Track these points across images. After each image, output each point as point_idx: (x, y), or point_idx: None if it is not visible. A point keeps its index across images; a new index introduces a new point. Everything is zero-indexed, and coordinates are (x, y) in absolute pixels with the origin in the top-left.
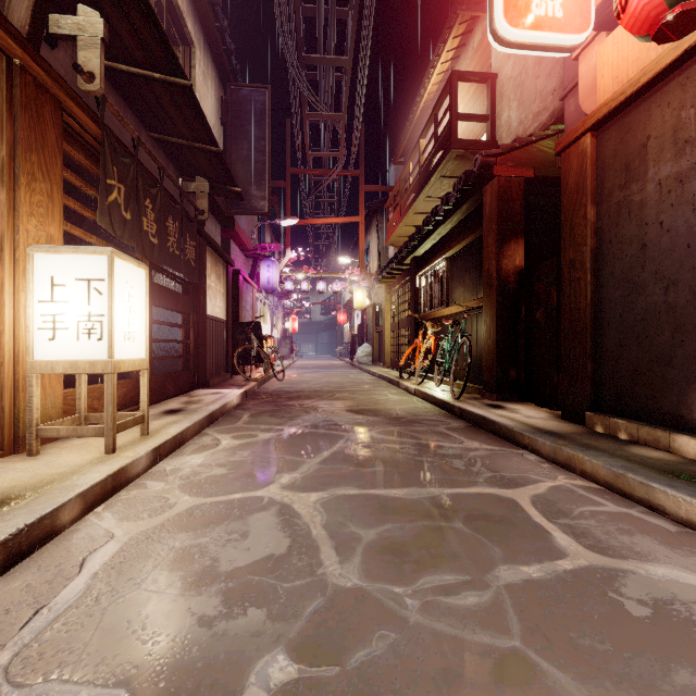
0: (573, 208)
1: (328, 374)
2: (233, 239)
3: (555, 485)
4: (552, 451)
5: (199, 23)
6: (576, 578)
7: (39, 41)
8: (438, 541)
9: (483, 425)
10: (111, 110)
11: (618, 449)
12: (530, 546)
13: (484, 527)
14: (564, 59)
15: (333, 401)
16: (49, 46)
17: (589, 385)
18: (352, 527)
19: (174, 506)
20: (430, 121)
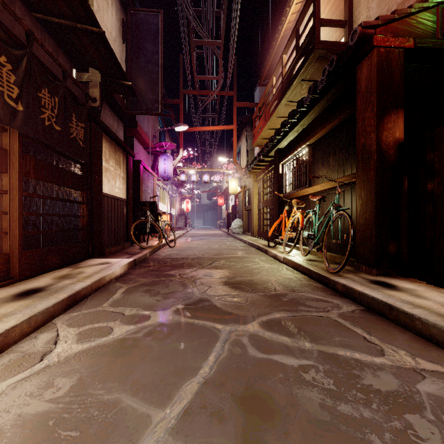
0: None
1: (210, 241)
2: (137, 139)
3: None
4: None
5: None
6: None
7: None
8: None
9: (387, 314)
10: None
11: None
12: None
13: None
14: None
15: (211, 270)
16: None
17: None
18: None
19: None
20: (292, 36)
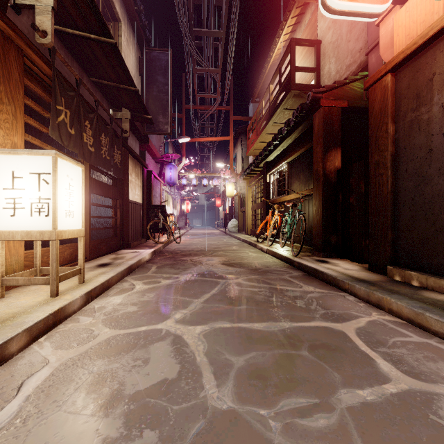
0: (378, 125)
1: (210, 239)
2: (147, 151)
3: (371, 320)
4: (366, 294)
5: (124, 7)
6: (401, 400)
7: (6, 6)
8: (291, 366)
9: (315, 274)
10: (60, 58)
11: (414, 293)
12: (361, 371)
13: (324, 355)
14: (368, 27)
15: (212, 257)
16: (15, 12)
17: (390, 247)
18: (226, 355)
19: (97, 336)
20: (276, 72)
